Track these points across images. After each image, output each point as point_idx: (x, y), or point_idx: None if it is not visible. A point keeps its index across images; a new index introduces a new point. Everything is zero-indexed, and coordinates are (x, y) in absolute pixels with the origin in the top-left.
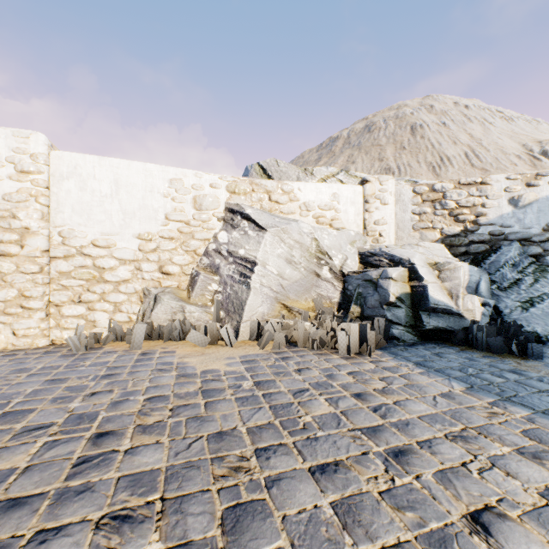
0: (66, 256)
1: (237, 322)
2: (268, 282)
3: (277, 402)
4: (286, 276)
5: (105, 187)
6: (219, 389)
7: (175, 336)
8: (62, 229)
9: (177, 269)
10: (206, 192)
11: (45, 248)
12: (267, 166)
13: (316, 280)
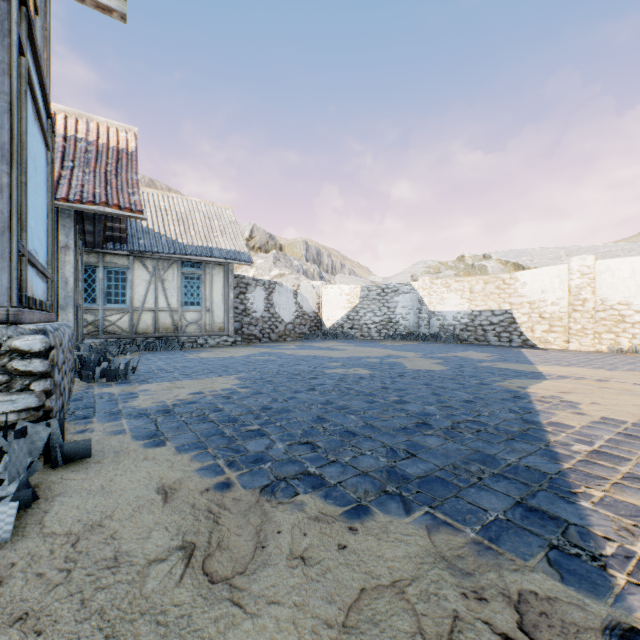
0: (603, 310)
1: None
2: None
3: None
4: None
5: (625, 274)
6: None
7: None
8: (600, 297)
9: None
10: None
11: (592, 307)
12: None
13: None
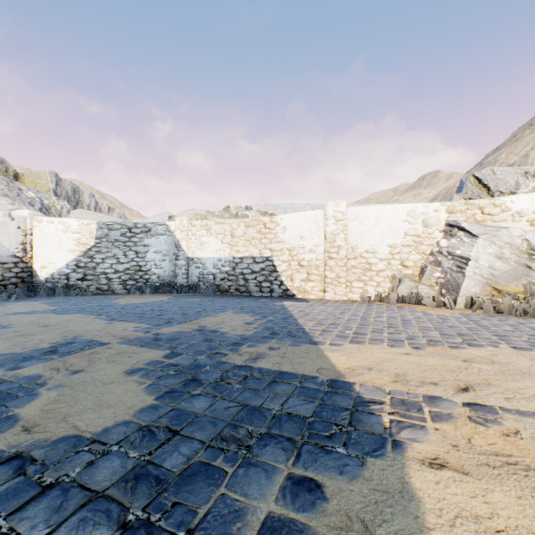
0: (354, 258)
1: (454, 297)
2: (480, 272)
3: (480, 324)
4: (495, 268)
5: (372, 221)
6: (447, 319)
7: (412, 302)
8: (352, 245)
9: (411, 264)
10: (430, 215)
11: (345, 254)
12: (481, 177)
13: (526, 271)
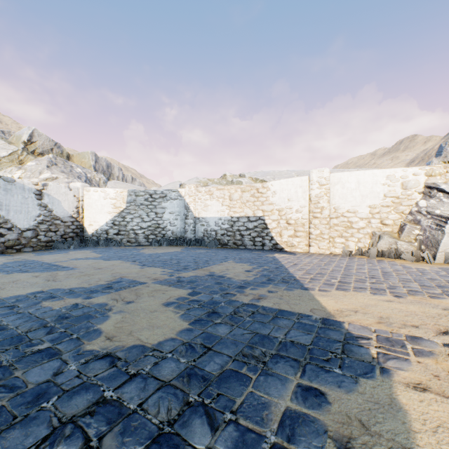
0: (336, 217)
1: (433, 252)
2: None
3: None
4: None
5: (352, 185)
6: (426, 272)
7: (391, 256)
8: (334, 206)
9: (390, 222)
10: (409, 179)
11: (328, 214)
12: None
13: None
